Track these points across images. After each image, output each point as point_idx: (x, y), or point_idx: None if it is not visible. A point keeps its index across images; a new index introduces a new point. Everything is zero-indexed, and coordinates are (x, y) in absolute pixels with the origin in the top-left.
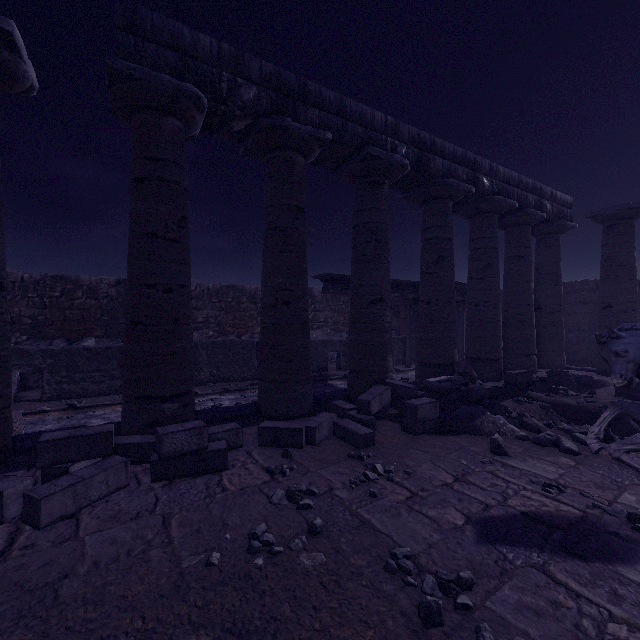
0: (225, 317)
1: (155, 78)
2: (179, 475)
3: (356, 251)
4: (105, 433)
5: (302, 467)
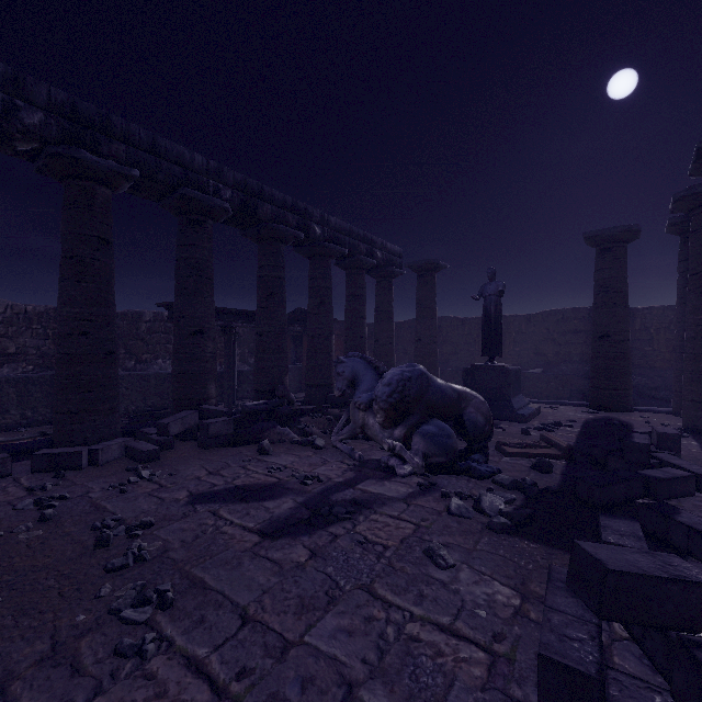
0: (53, 347)
1: None
2: None
3: (178, 284)
4: None
5: (70, 483)
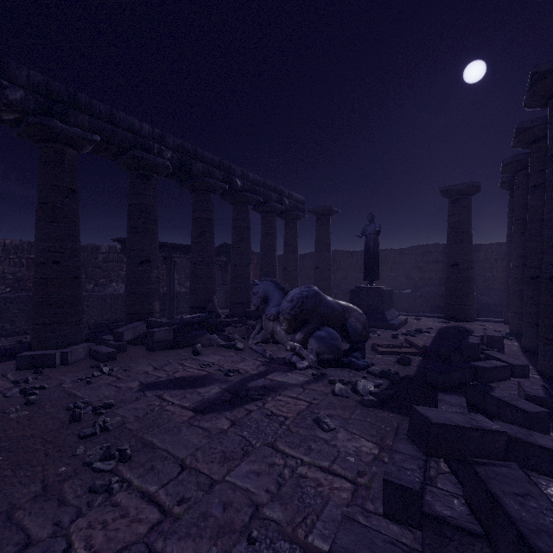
0: (27, 273)
1: None
2: None
3: (129, 224)
4: None
5: (46, 377)
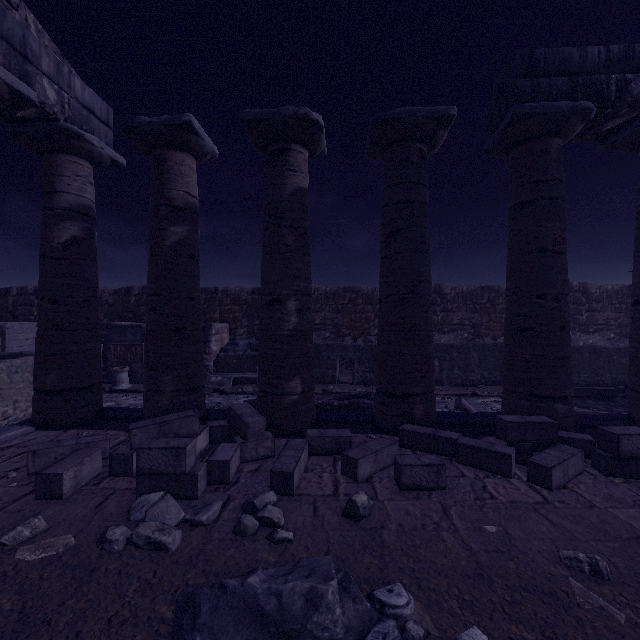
0: (479, 319)
1: (553, 108)
2: (632, 476)
3: None
4: (551, 423)
5: None
